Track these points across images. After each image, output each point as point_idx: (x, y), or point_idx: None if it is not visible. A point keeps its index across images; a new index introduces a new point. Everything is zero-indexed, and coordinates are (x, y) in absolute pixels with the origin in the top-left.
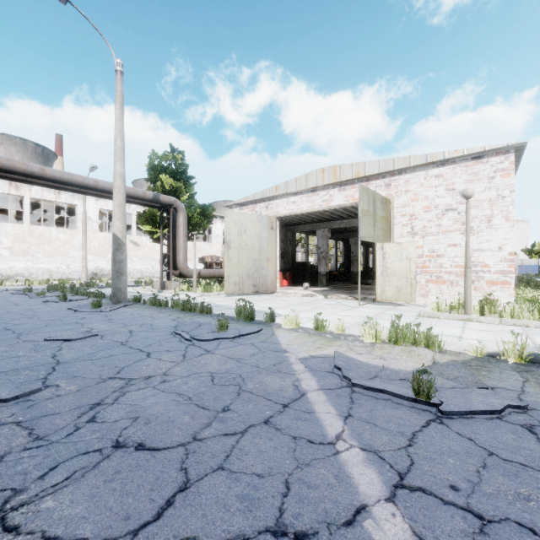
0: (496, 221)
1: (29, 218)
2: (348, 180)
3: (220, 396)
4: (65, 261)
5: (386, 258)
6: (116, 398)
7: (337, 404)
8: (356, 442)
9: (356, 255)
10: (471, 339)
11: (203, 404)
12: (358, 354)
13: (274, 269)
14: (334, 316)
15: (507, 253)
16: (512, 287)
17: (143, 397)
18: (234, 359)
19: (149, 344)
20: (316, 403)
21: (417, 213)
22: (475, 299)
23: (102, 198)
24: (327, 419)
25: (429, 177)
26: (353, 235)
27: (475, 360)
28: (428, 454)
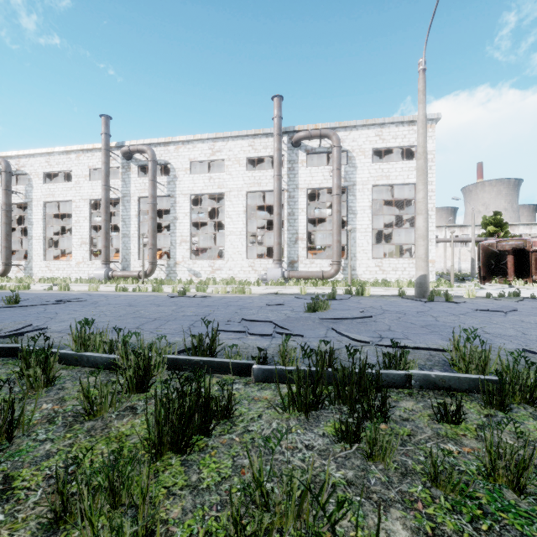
0: None
1: None
2: None
3: None
4: None
5: None
6: None
7: None
8: None
9: None
10: None
11: None
12: None
13: None
14: None
15: None
16: None
17: None
18: None
19: None
20: None
21: None
22: None
23: (451, 229)
24: None
25: None
26: None
27: None
28: None
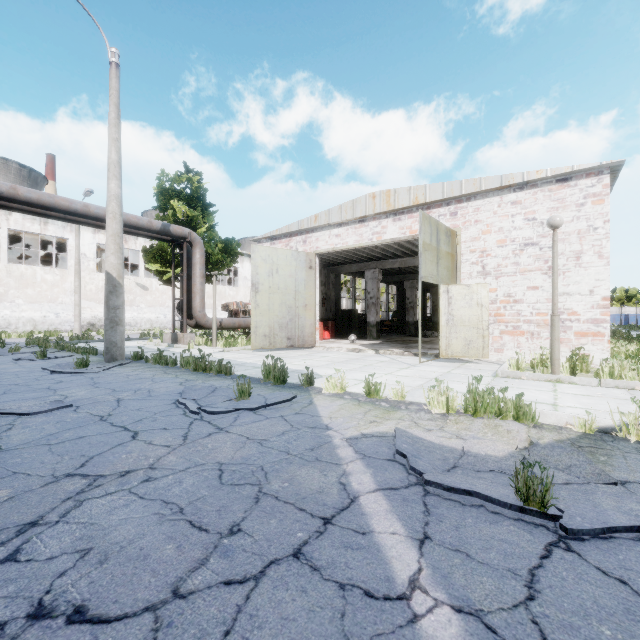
0: (586, 258)
1: (6, 255)
2: (405, 208)
3: (228, 506)
4: (53, 309)
5: (452, 304)
6: (64, 512)
7: (405, 517)
8: (443, 594)
9: (412, 301)
10: (569, 407)
11: (200, 521)
12: (426, 431)
13: (313, 318)
14: (389, 377)
15: (600, 298)
16: (606, 339)
17: (109, 510)
18: (255, 440)
19: (140, 419)
20: (374, 516)
21: (489, 249)
22: (561, 354)
23: (101, 231)
24: (393, 547)
25: (504, 204)
26: (408, 278)
27: (584, 438)
28: (565, 617)
